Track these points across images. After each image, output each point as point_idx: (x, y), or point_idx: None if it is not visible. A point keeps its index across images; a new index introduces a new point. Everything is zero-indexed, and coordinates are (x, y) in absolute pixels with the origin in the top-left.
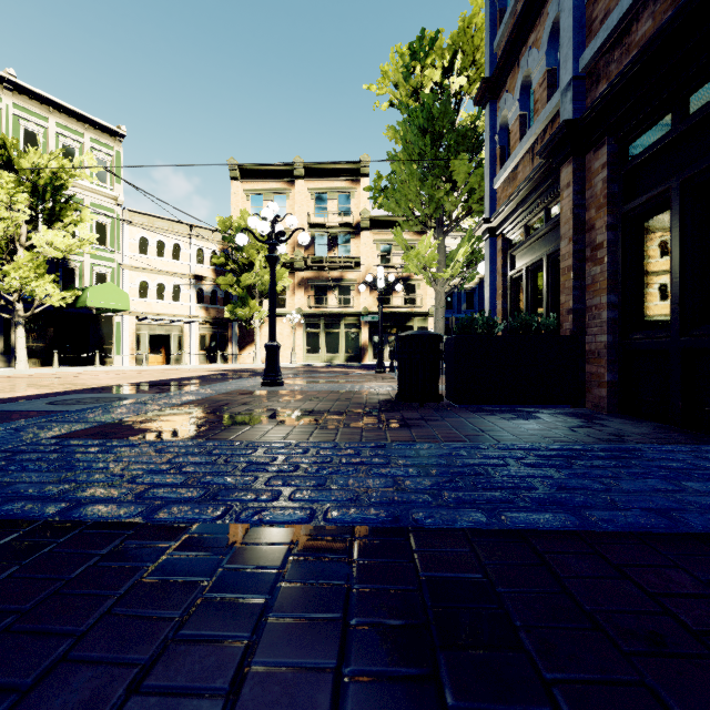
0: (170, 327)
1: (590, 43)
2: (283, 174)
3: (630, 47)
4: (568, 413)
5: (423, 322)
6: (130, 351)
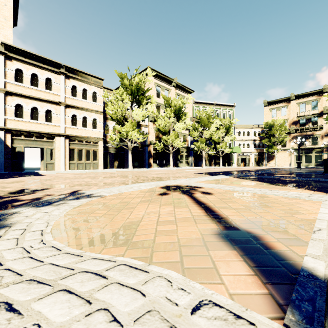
0: (246, 156)
1: None
2: (285, 100)
3: None
4: None
5: None
6: (236, 162)
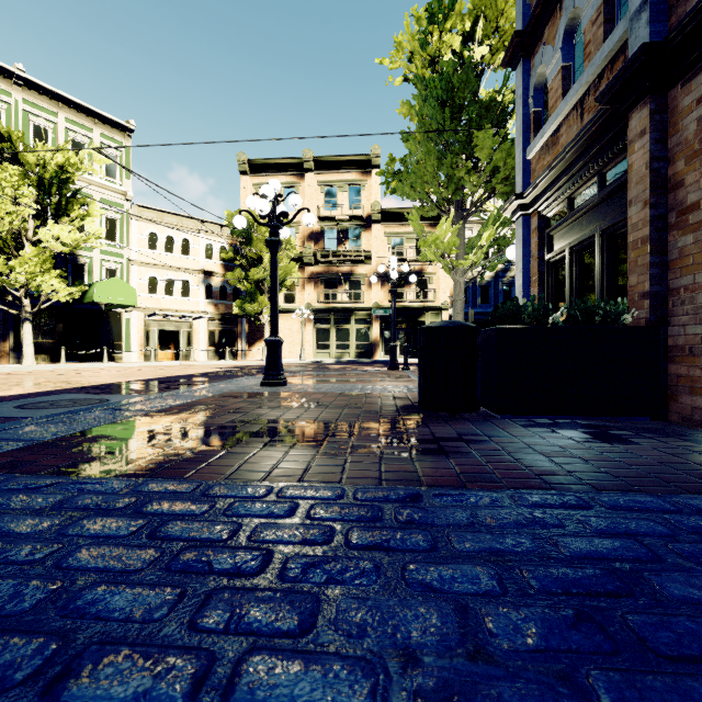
0: (179, 323)
1: None
2: (292, 168)
3: None
4: (652, 428)
5: (436, 317)
6: (139, 347)
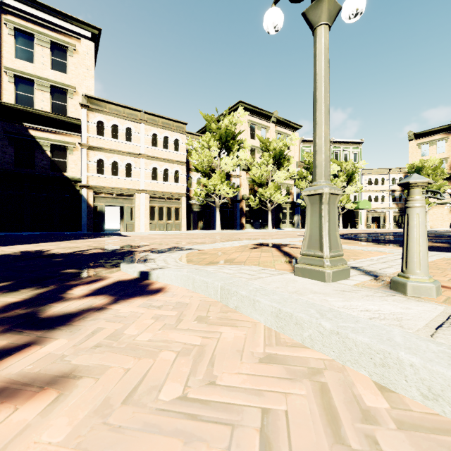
0: (379, 213)
1: None
2: (442, 130)
3: None
4: None
5: None
6: (364, 223)
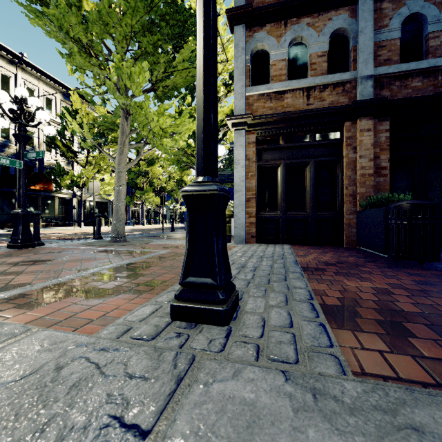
0: None
1: (383, 66)
2: None
3: (407, 86)
4: None
5: None
6: None
